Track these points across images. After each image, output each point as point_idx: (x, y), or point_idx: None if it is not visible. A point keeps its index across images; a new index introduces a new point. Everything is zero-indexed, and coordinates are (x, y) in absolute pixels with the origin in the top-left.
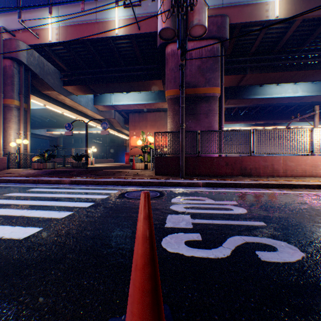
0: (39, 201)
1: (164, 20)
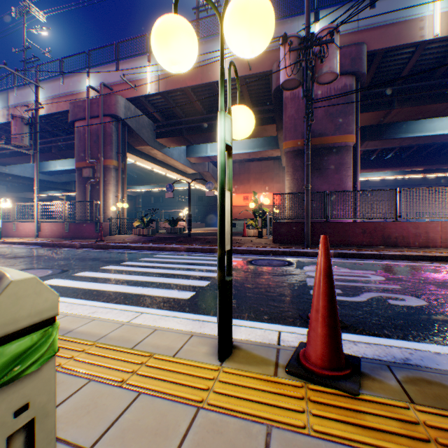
0: (179, 265)
1: (288, 71)
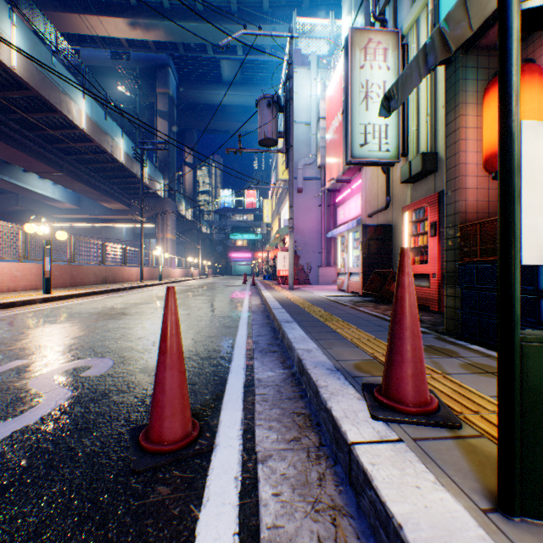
0: None
1: None
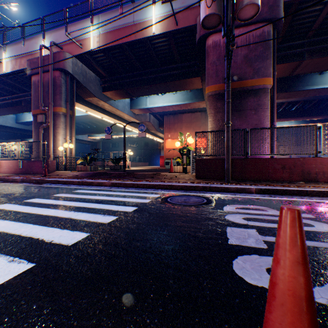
0: (84, 203)
1: (208, 6)
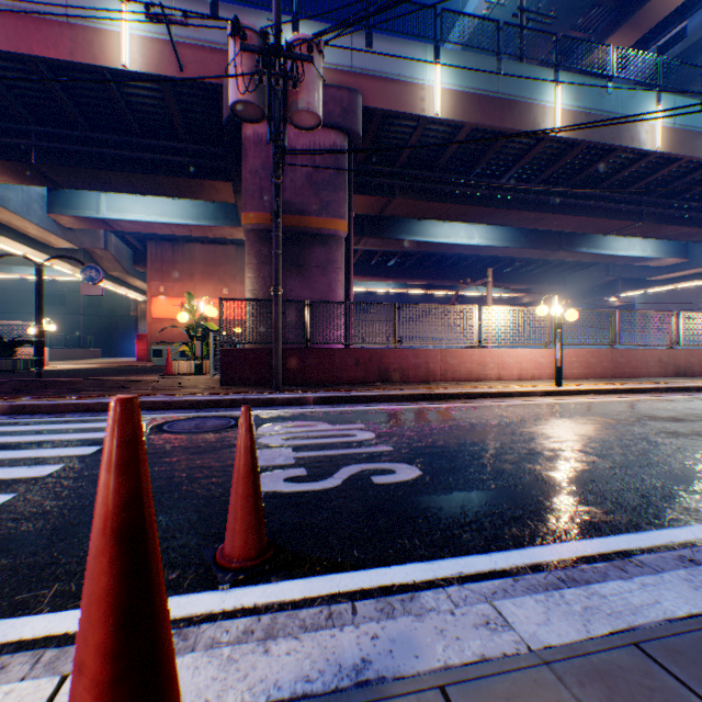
0: None
1: (243, 86)
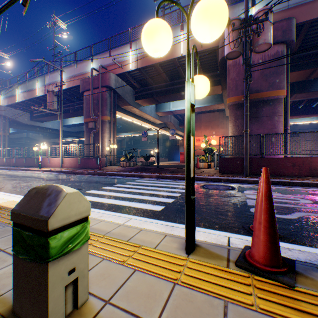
0: (152, 187)
1: (231, 45)
